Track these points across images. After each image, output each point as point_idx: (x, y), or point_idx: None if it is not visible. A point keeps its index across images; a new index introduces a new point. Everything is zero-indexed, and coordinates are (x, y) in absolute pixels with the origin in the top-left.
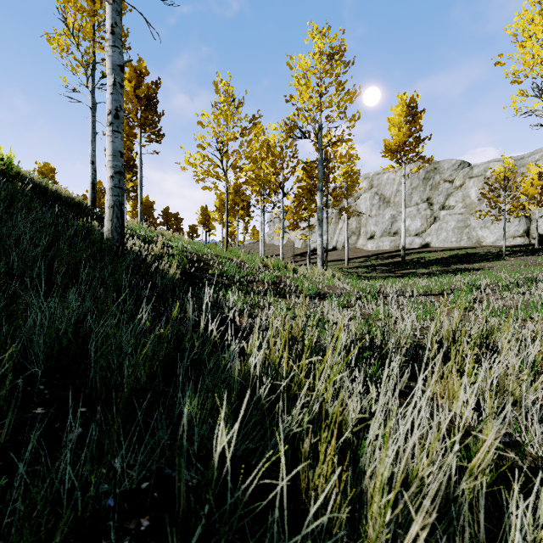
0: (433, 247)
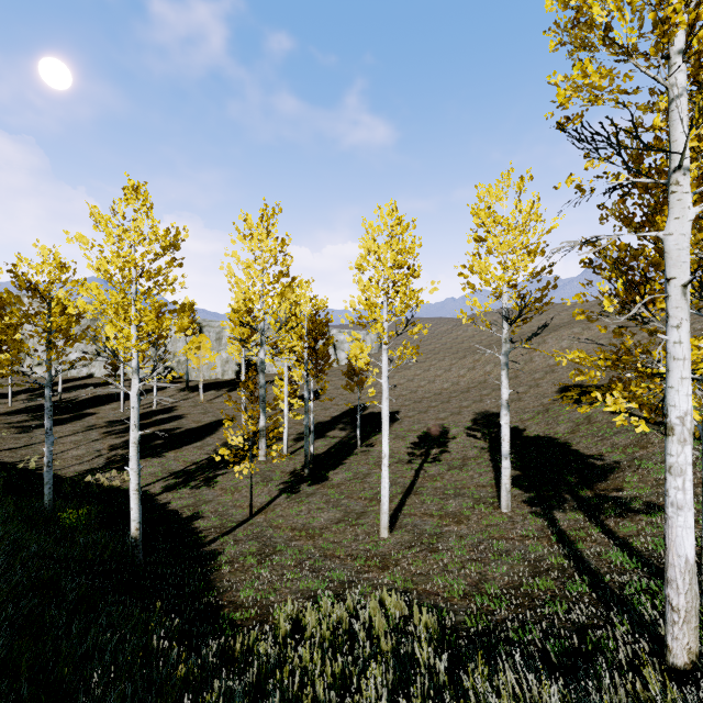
0: (96, 377)
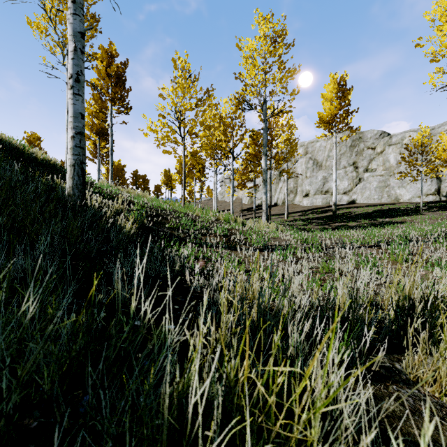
0: (358, 203)
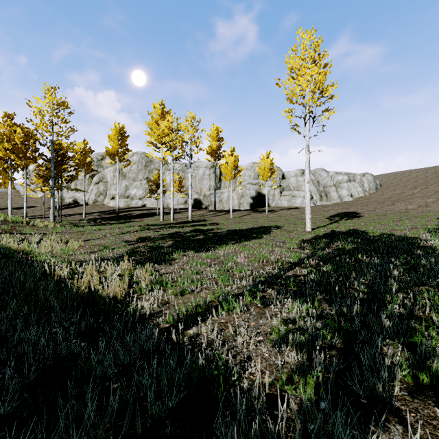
0: (147, 207)
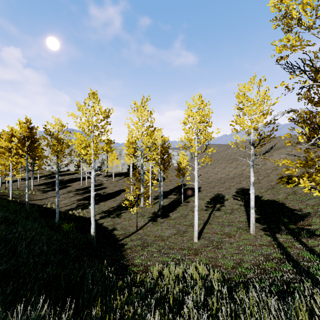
0: (70, 170)
